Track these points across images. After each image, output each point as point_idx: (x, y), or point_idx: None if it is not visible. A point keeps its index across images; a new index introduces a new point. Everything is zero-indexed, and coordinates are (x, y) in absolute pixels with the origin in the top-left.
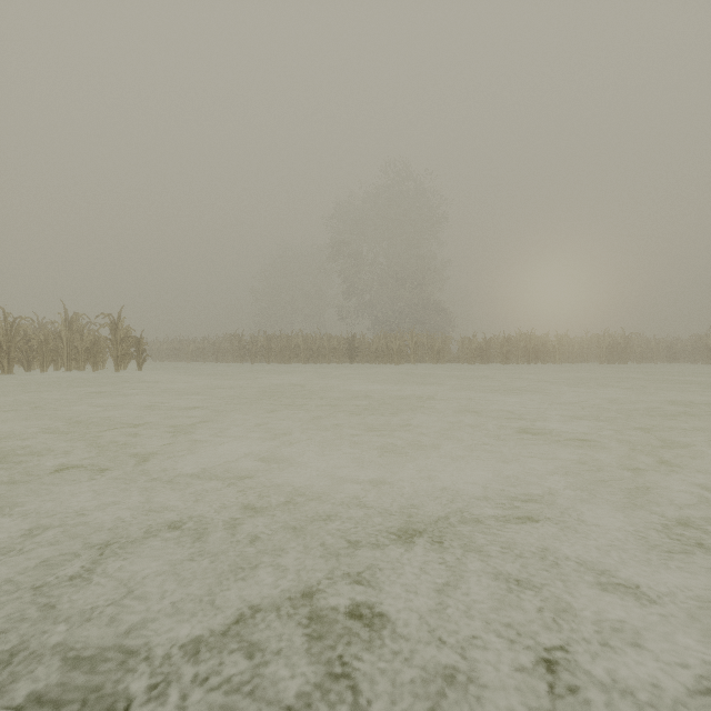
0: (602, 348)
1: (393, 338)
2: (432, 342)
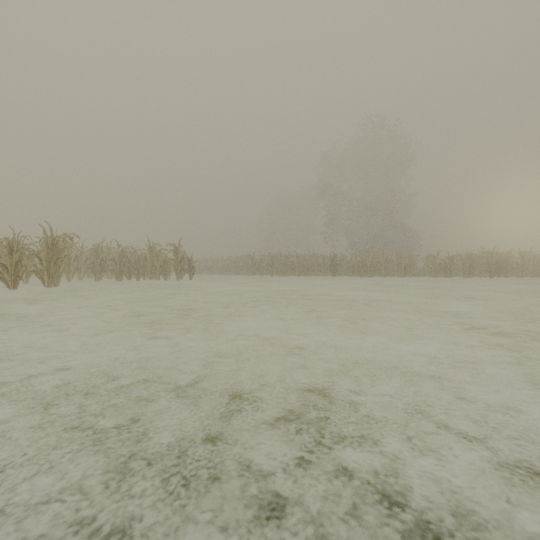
0: None
1: (367, 256)
2: (400, 259)
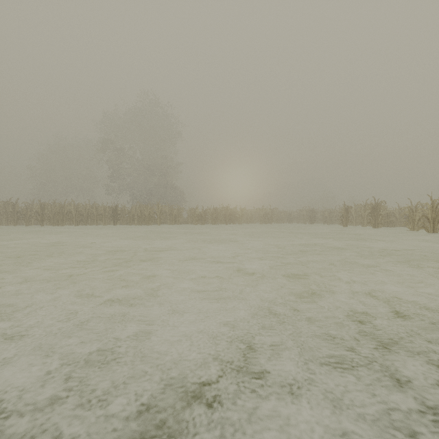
0: (261, 215)
1: (146, 207)
2: (172, 211)
